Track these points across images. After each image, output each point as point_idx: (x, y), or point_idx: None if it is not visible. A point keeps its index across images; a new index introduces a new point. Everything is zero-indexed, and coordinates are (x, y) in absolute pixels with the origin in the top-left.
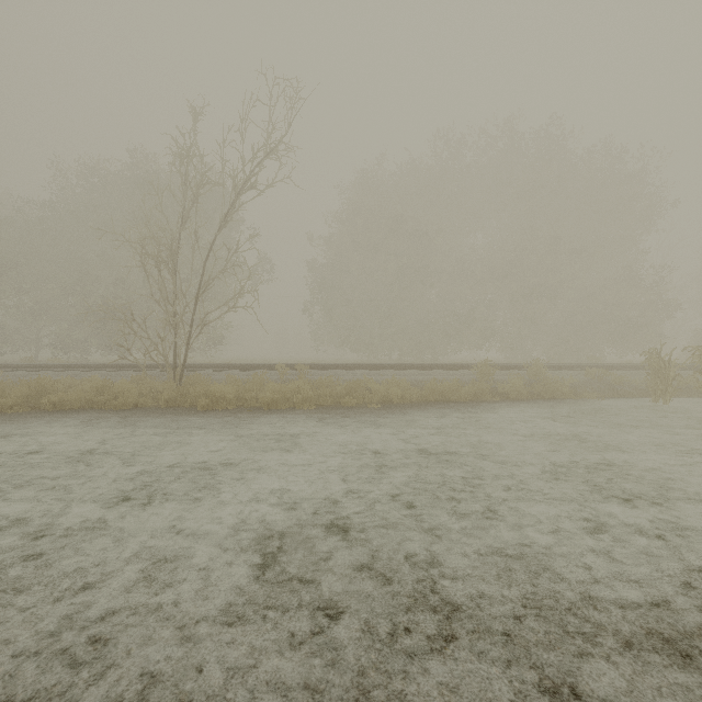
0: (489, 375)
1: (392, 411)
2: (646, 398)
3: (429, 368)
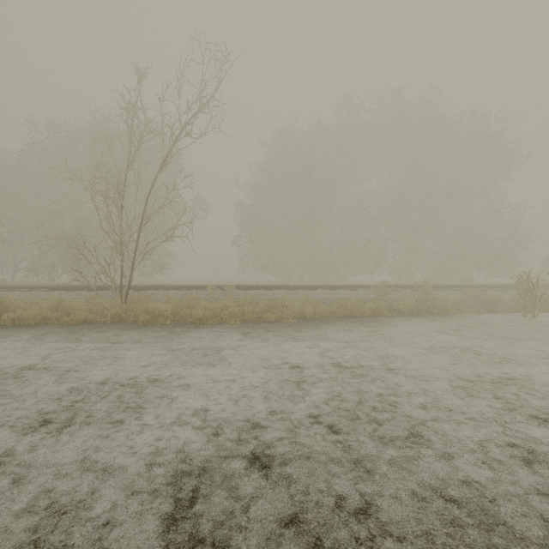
0: (386, 294)
1: (306, 326)
2: (515, 313)
3: (335, 288)
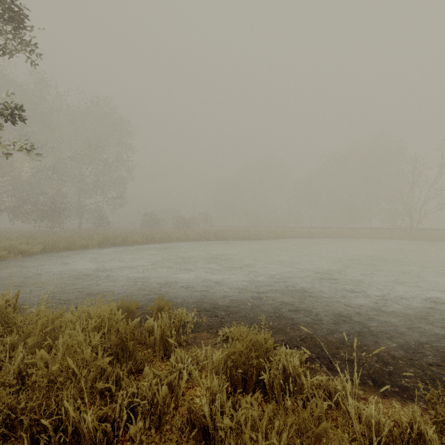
0: None
1: None
2: None
3: None
